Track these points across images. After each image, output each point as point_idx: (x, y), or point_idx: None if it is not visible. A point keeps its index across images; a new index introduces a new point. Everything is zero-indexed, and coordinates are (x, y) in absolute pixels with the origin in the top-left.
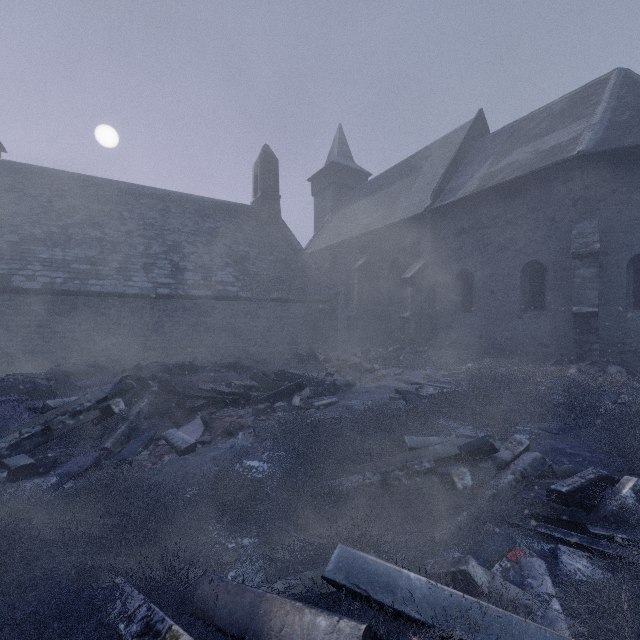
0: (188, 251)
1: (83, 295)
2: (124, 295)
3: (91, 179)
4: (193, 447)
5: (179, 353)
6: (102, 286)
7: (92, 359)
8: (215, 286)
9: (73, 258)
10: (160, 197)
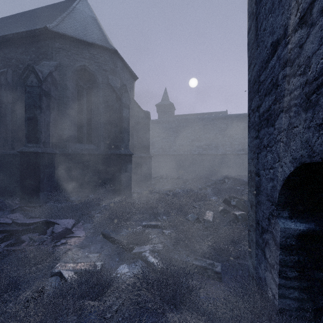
0: (235, 137)
1: (206, 155)
2: (217, 154)
3: (203, 117)
4: (244, 190)
5: (233, 173)
6: (211, 152)
7: (208, 173)
8: (246, 150)
9: (203, 144)
10: (224, 118)
